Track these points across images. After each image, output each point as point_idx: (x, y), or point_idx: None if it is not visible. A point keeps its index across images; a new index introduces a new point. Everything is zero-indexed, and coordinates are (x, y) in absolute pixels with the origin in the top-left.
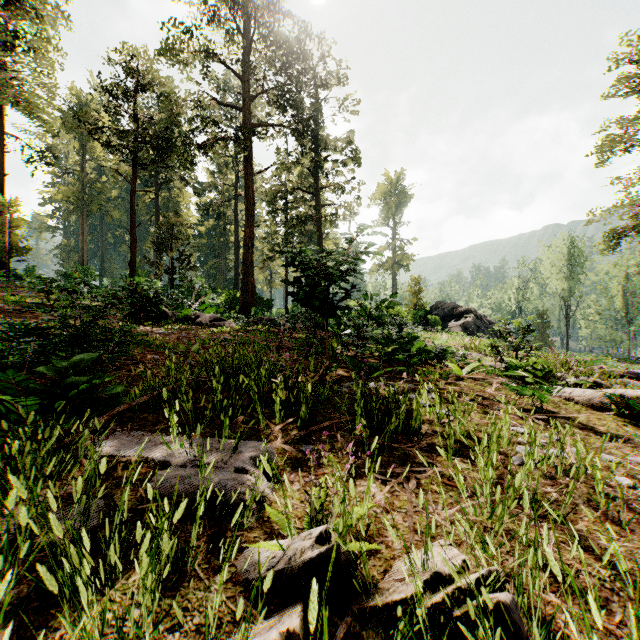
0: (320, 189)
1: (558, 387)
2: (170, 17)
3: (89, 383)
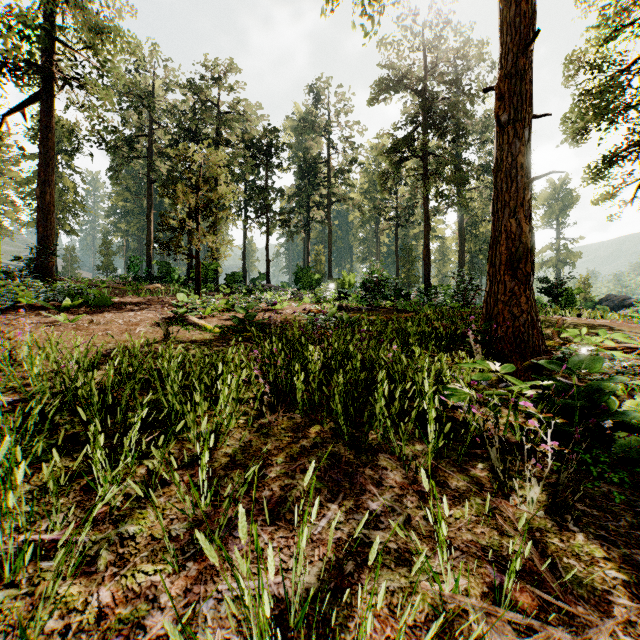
0: None
1: None
2: None
3: None
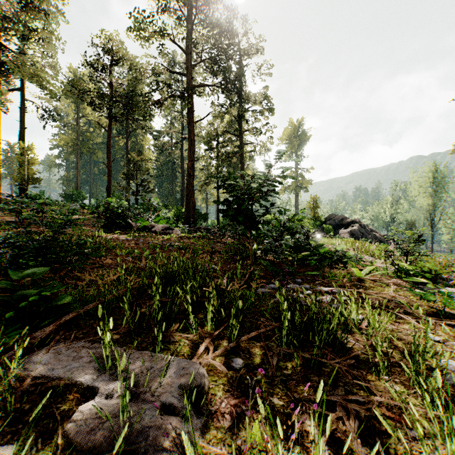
0: (242, 132)
1: (448, 289)
2: (134, 10)
3: (41, 294)
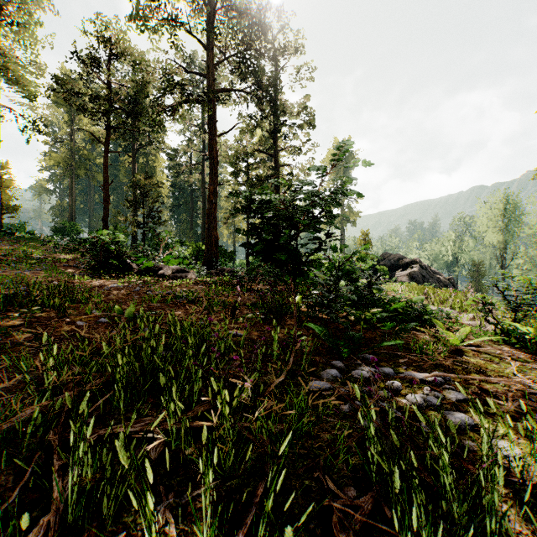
0: (278, 151)
1: None
2: None
3: None
